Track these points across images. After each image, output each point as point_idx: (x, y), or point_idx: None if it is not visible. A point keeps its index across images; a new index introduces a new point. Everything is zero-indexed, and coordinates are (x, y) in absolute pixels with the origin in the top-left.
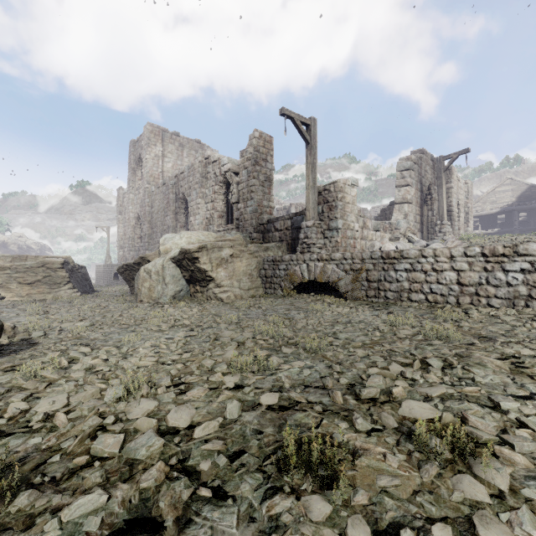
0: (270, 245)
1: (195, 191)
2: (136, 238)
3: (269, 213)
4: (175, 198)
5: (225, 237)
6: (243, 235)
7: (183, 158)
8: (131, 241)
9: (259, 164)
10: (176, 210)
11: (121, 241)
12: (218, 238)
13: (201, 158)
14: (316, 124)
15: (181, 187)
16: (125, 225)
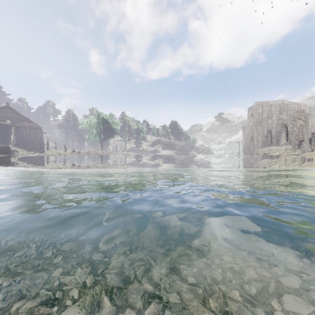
0: (296, 150)
1: (273, 129)
2: (251, 145)
3: (302, 138)
4: (266, 131)
5: (281, 148)
6: (289, 146)
7: (272, 110)
8: (248, 147)
9: (296, 121)
10: (266, 136)
11: (244, 147)
12: (278, 148)
13: (276, 118)
14: (308, 115)
15: (268, 127)
16: (246, 140)
